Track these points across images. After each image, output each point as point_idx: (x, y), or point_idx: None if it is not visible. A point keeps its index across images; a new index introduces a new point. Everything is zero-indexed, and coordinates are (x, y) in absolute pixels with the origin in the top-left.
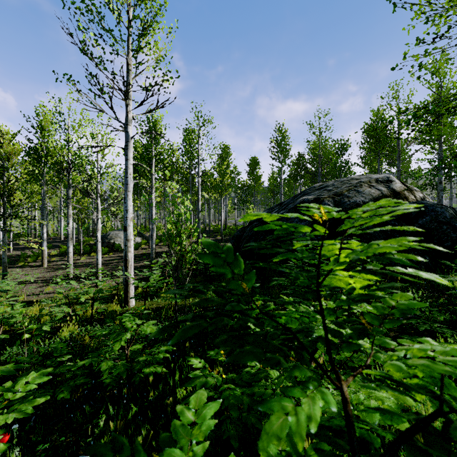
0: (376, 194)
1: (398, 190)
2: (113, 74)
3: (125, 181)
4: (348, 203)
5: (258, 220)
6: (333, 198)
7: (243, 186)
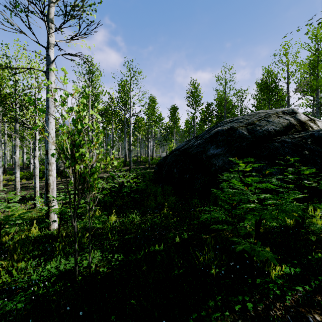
0: (285, 123)
1: (303, 120)
2: None
3: (46, 105)
4: (261, 130)
5: (177, 149)
6: (245, 127)
7: (165, 127)
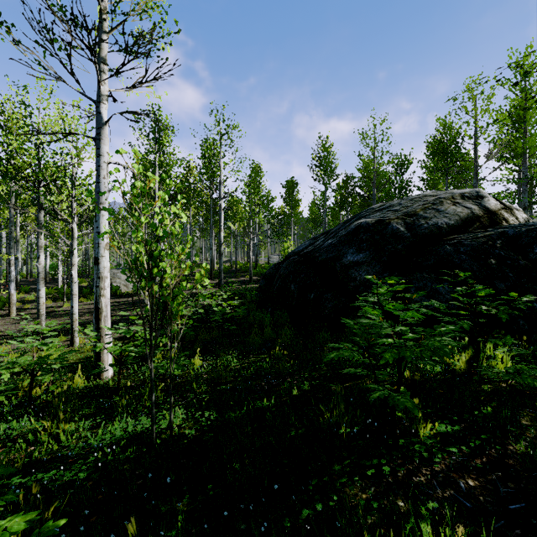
0: (464, 214)
1: (493, 209)
2: (74, 19)
3: (96, 188)
4: (426, 225)
5: (297, 253)
6: (403, 219)
7: (277, 214)
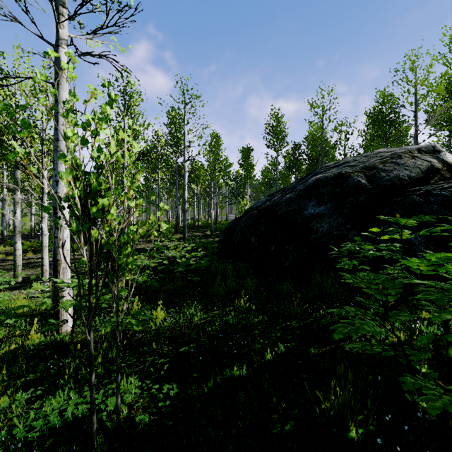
0: (425, 166)
1: (451, 162)
2: None
3: (54, 135)
4: (388, 178)
5: (255, 208)
6: (363, 172)
7: (234, 177)
